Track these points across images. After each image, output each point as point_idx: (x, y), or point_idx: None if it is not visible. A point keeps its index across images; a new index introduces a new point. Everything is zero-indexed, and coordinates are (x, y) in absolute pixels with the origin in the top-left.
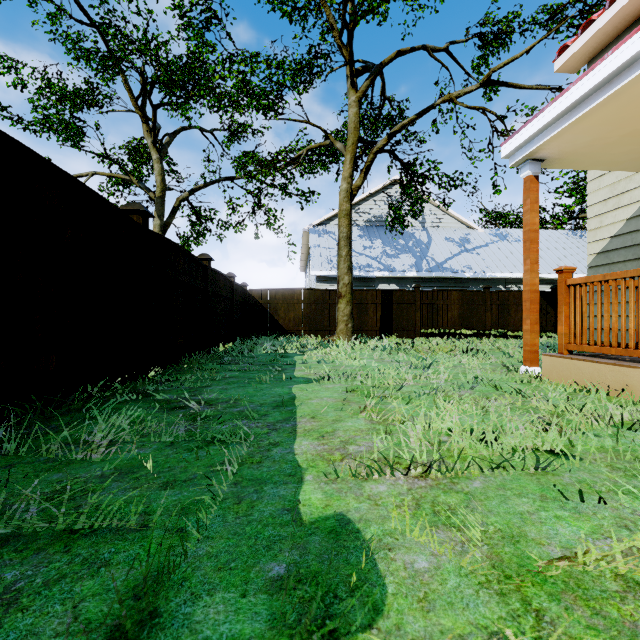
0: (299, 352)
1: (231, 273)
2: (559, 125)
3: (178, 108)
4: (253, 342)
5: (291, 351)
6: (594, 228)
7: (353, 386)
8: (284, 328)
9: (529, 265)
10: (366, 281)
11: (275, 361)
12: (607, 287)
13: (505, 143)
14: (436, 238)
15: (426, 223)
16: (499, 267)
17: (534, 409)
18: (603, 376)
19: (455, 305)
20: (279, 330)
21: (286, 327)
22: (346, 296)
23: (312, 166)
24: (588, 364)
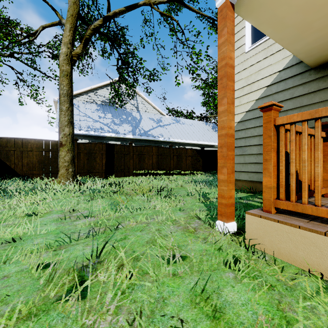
0: None
1: None
2: None
3: None
4: None
5: None
6: (235, 106)
7: None
8: (17, 172)
9: (227, 104)
10: (100, 139)
11: None
12: None
13: None
14: (144, 117)
15: (139, 108)
16: (176, 136)
17: None
18: None
19: (154, 155)
20: (11, 174)
21: (19, 171)
22: (67, 145)
23: None
24: None
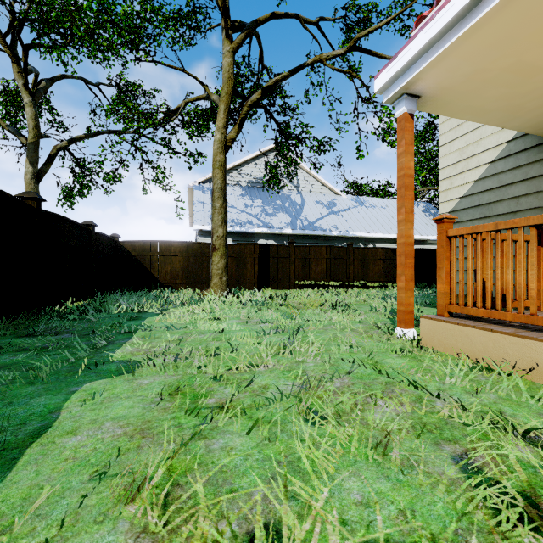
0: (160, 310)
1: (90, 221)
2: (445, 42)
3: (52, 51)
4: (109, 299)
5: (150, 310)
6: (445, 189)
7: (183, 379)
8: (160, 281)
9: (405, 214)
10: (247, 236)
11: (113, 327)
12: (500, 238)
13: (379, 75)
14: (309, 201)
15: (300, 187)
16: (359, 228)
17: (447, 425)
18: (501, 349)
19: (324, 259)
20: (155, 283)
21: (162, 280)
22: (220, 249)
23: (200, 130)
24: (480, 332)
